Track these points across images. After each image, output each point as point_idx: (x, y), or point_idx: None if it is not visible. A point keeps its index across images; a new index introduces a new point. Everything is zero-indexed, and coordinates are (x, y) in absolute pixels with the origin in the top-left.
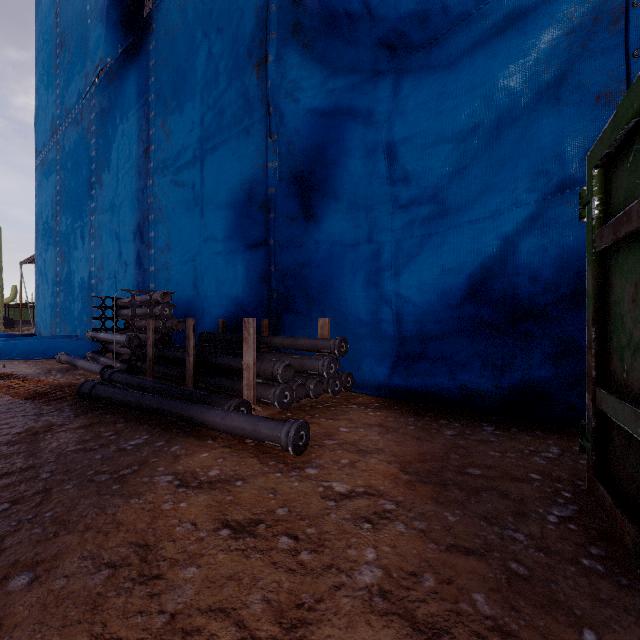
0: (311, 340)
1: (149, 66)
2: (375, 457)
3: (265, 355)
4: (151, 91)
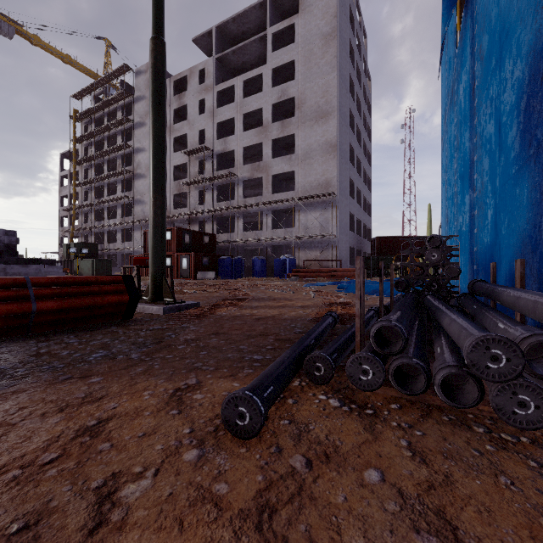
0: (532, 297)
1: (473, 0)
2: (238, 537)
3: (449, 313)
4: (474, 25)
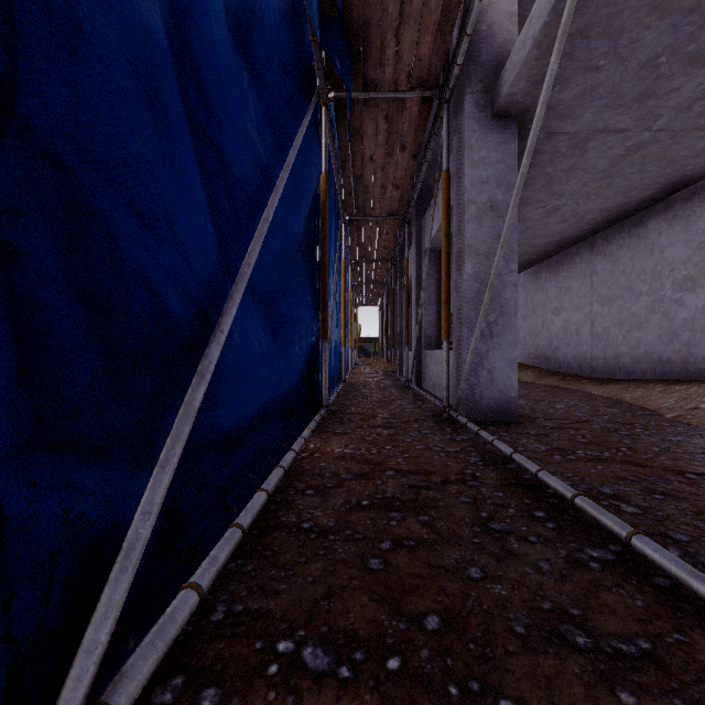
0: None
1: None
2: None
3: None
4: None
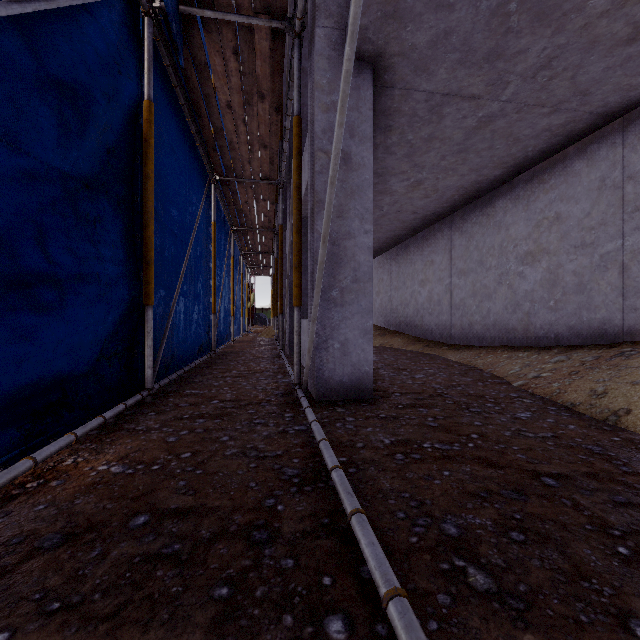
0: None
1: None
2: None
3: None
4: None
